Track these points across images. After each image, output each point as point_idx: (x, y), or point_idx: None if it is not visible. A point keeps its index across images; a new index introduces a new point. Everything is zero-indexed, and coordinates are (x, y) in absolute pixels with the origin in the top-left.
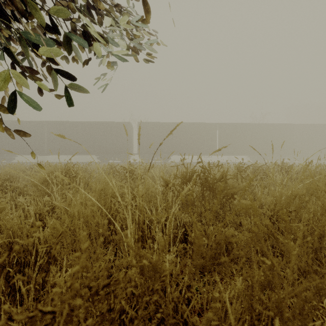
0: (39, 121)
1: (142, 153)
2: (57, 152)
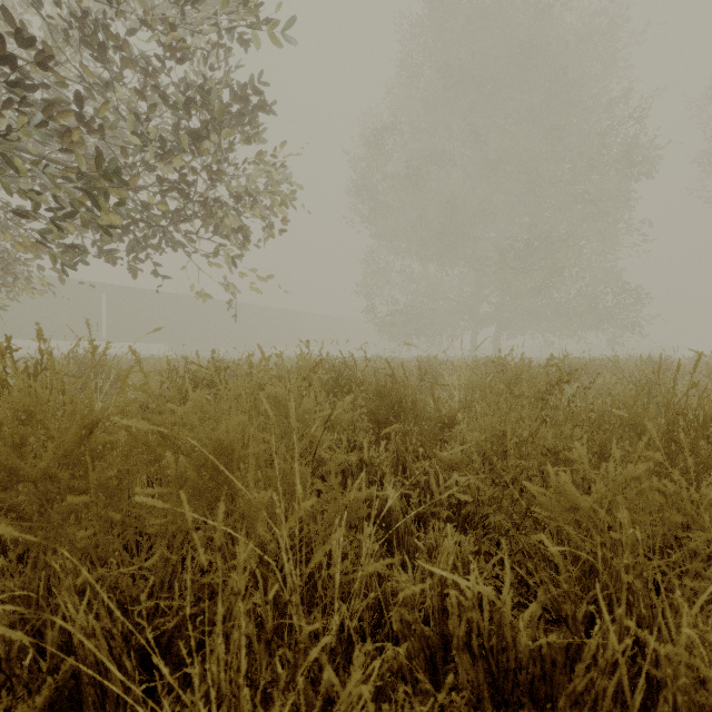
0: None
1: None
2: None
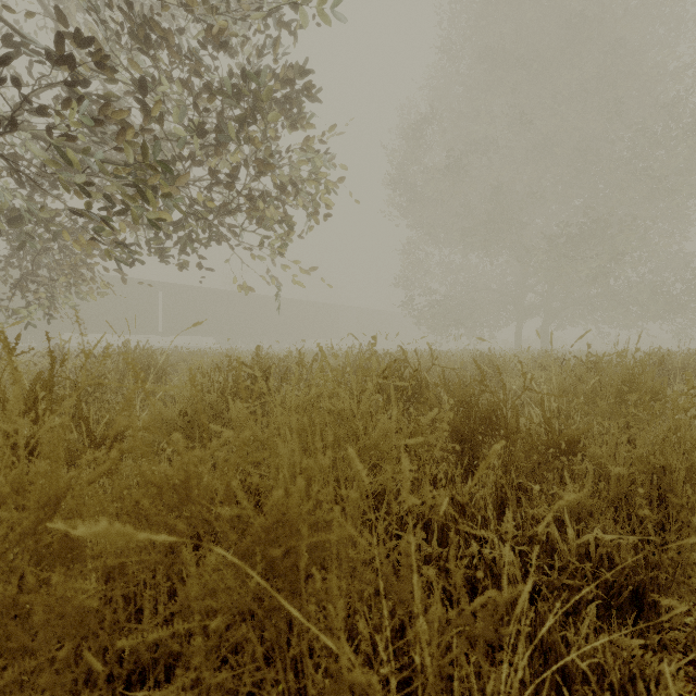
0: None
1: None
2: None
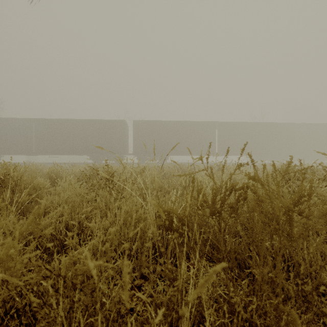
0: (26, 119)
1: (138, 153)
2: (46, 152)
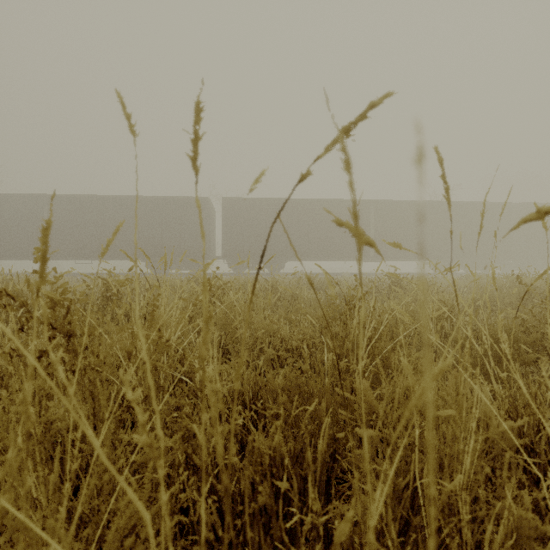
0: (32, 195)
1: (231, 256)
2: (68, 254)
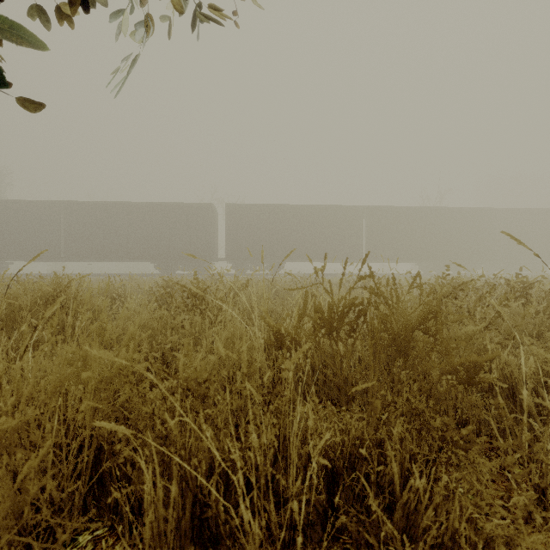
0: (50, 202)
1: (234, 258)
2: (83, 256)
